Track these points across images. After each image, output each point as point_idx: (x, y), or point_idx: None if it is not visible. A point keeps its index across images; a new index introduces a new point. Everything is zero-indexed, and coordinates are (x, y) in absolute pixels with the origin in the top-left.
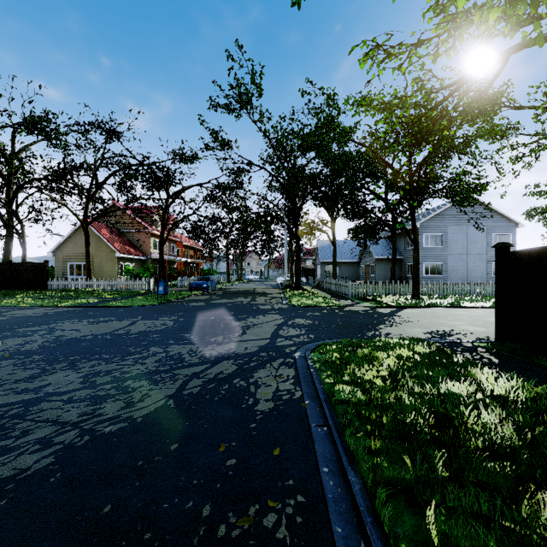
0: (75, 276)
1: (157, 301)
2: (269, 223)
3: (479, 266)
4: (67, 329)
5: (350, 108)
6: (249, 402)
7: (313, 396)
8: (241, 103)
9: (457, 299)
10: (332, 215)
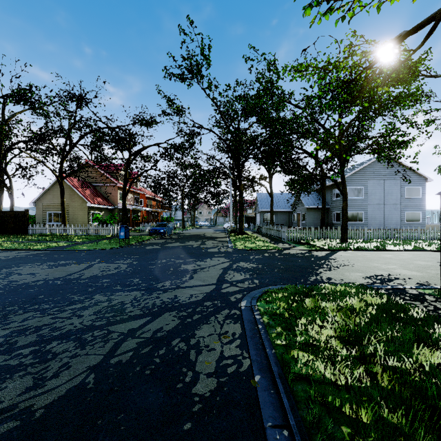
0: (53, 223)
1: (119, 244)
2: (217, 177)
3: (394, 214)
4: (25, 273)
5: (288, 74)
6: (187, 379)
7: (264, 367)
8: (192, 73)
9: (381, 243)
10: (269, 172)
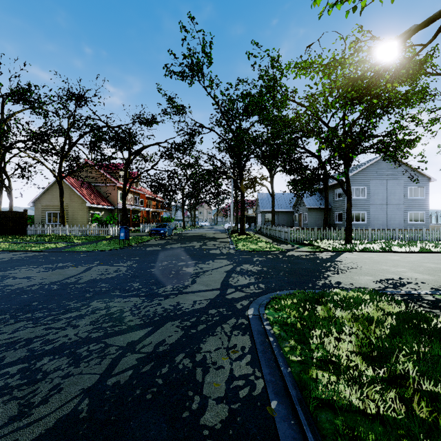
0: (52, 223)
1: (118, 245)
2: (218, 177)
3: (397, 214)
4: (20, 277)
5: (292, 71)
6: (194, 406)
7: (280, 389)
8: (193, 71)
9: (386, 244)
10: (271, 171)
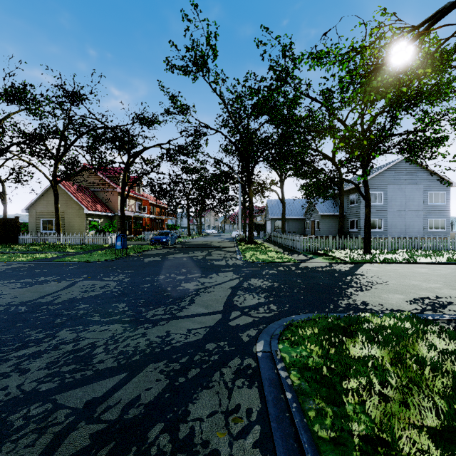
0: (47, 231)
1: (114, 256)
2: (224, 182)
3: (416, 221)
4: None
5: (306, 62)
6: None
7: None
8: (197, 66)
9: (409, 254)
10: (281, 176)
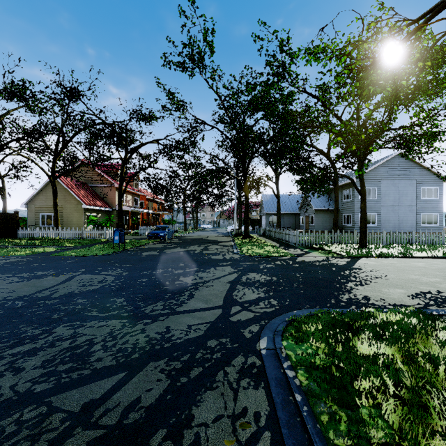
0: (46, 225)
1: (112, 250)
2: (221, 177)
3: (409, 216)
4: None
5: (303, 57)
6: None
7: None
8: (194, 62)
9: (404, 248)
10: (276, 172)
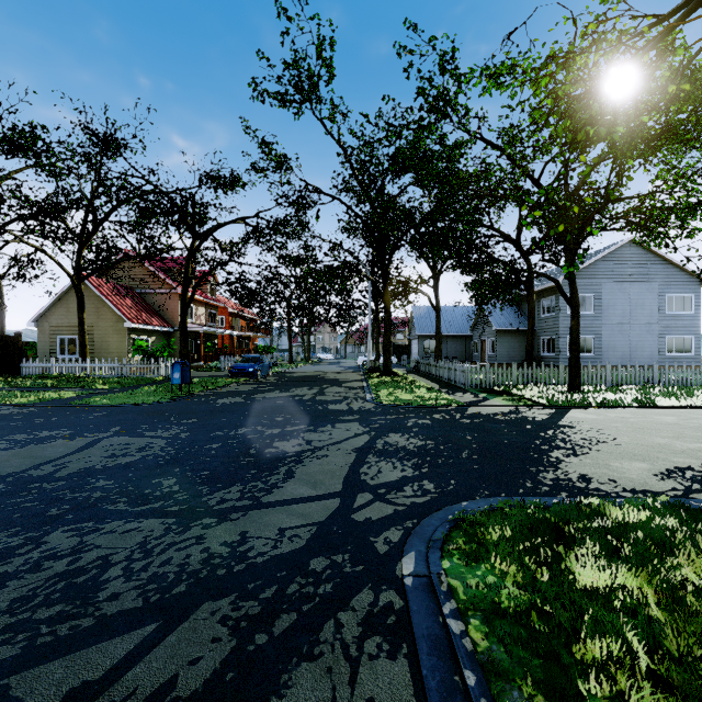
0: (67, 355)
1: (170, 395)
2: (346, 278)
3: (646, 340)
4: None
5: (477, 81)
6: None
7: None
8: (302, 93)
9: (641, 392)
10: (434, 270)
